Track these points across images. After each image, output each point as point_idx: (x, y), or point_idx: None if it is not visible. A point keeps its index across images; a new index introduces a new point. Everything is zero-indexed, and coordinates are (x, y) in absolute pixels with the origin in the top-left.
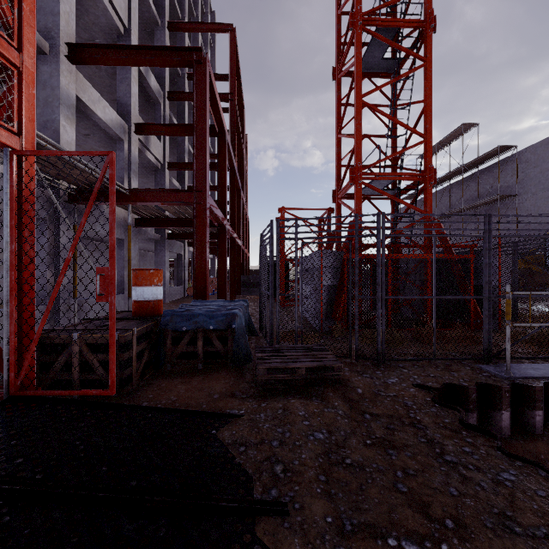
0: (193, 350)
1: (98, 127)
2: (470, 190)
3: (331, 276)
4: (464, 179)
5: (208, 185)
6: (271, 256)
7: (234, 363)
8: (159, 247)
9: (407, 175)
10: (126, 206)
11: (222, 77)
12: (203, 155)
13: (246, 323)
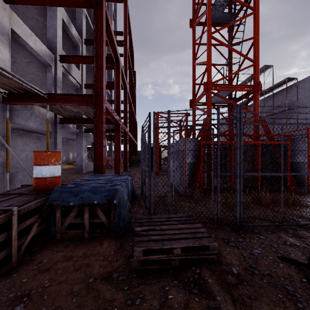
0: (80, 221)
1: (33, 56)
2: (268, 105)
3: (191, 156)
4: (264, 99)
5: (104, 91)
6: (149, 140)
7: (116, 233)
8: (79, 137)
9: (242, 87)
10: (50, 108)
11: (120, 33)
12: (101, 70)
13: (129, 194)
